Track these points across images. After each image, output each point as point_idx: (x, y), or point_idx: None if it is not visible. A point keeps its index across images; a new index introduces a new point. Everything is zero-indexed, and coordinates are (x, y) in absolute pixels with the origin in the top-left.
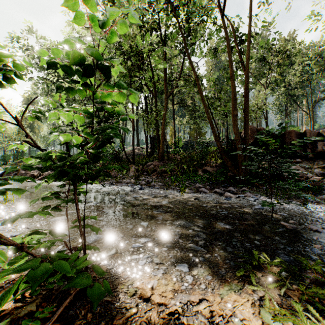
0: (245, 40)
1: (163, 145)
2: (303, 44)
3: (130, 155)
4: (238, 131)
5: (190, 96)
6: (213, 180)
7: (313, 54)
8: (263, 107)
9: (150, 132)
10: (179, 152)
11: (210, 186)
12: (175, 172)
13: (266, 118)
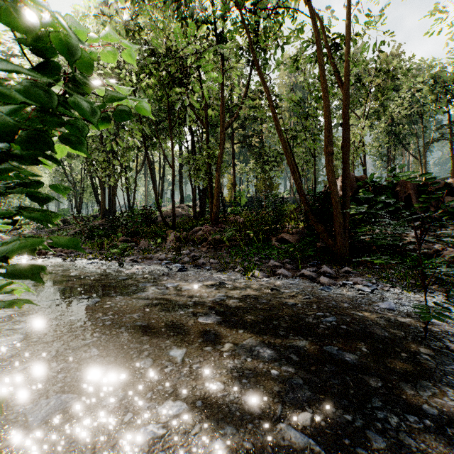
0: (340, 44)
1: (218, 201)
2: (413, 63)
3: (170, 216)
4: (335, 178)
5: (256, 132)
6: (295, 254)
7: (426, 76)
8: (360, 148)
9: (198, 181)
10: (241, 212)
11: (292, 263)
12: (236, 242)
13: (364, 163)
